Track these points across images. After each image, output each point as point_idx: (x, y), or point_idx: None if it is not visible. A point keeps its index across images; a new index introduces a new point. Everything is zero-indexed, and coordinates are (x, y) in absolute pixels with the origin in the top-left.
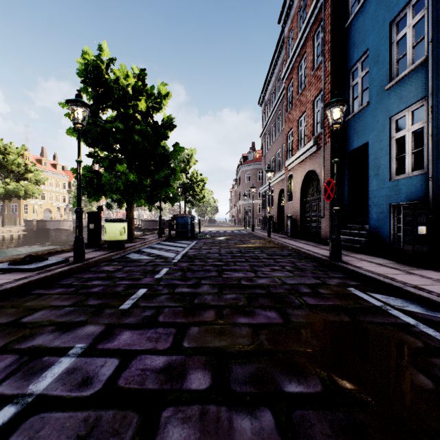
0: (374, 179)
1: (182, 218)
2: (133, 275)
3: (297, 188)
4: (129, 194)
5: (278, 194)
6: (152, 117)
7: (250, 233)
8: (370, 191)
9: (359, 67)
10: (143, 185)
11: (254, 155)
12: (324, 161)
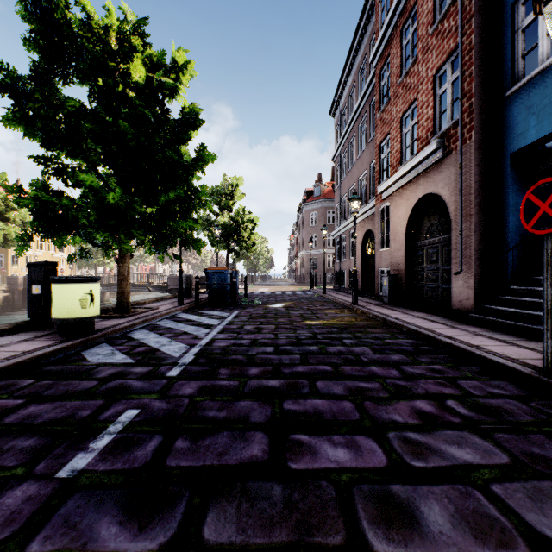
0: None
1: (217, 275)
2: None
3: (399, 227)
4: (108, 231)
5: (361, 239)
6: (162, 104)
7: (321, 296)
8: None
9: None
10: (135, 215)
11: (322, 188)
12: (461, 172)
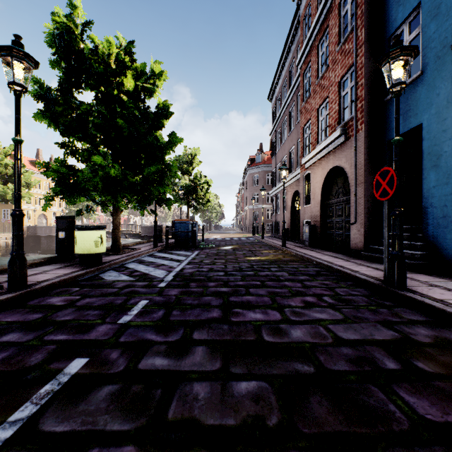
0: (431, 172)
1: (182, 225)
2: (84, 317)
3: (316, 189)
4: (110, 194)
5: (291, 197)
6: (143, 102)
7: (260, 241)
8: (424, 189)
9: (406, 30)
10: (128, 183)
11: (263, 156)
12: (355, 153)
